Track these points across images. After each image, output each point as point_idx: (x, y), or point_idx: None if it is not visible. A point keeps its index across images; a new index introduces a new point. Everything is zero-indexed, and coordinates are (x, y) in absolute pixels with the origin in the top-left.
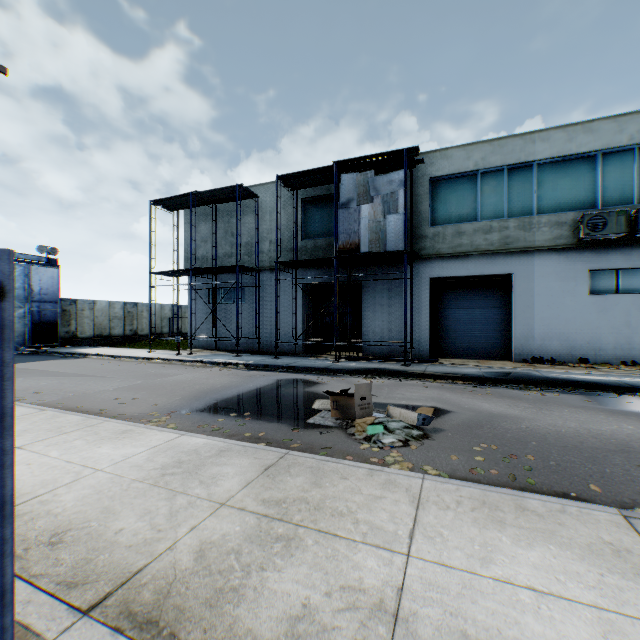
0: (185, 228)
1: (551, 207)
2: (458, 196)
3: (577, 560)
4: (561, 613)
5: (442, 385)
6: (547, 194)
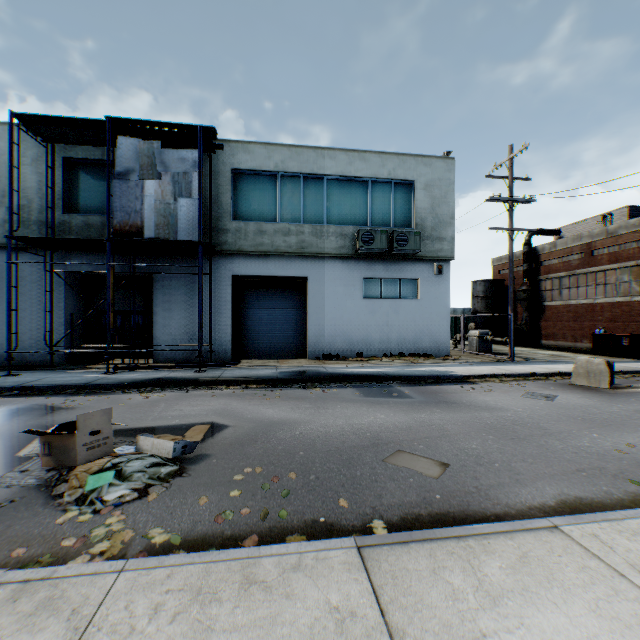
0: None
1: (338, 219)
2: (260, 194)
3: None
4: None
5: (233, 392)
6: (335, 207)
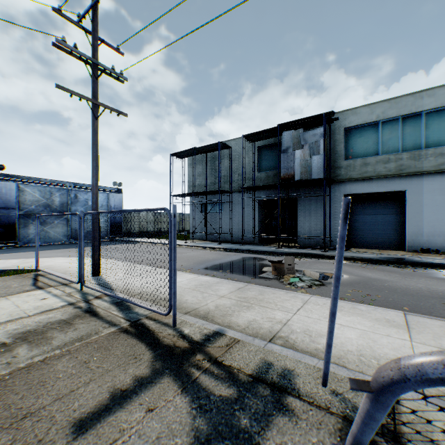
0: (188, 168)
1: (436, 142)
2: (364, 139)
3: (366, 321)
4: (348, 330)
5: (345, 263)
6: (433, 133)
